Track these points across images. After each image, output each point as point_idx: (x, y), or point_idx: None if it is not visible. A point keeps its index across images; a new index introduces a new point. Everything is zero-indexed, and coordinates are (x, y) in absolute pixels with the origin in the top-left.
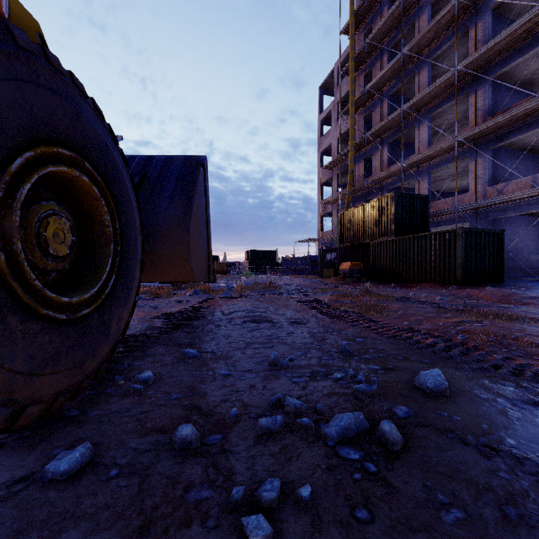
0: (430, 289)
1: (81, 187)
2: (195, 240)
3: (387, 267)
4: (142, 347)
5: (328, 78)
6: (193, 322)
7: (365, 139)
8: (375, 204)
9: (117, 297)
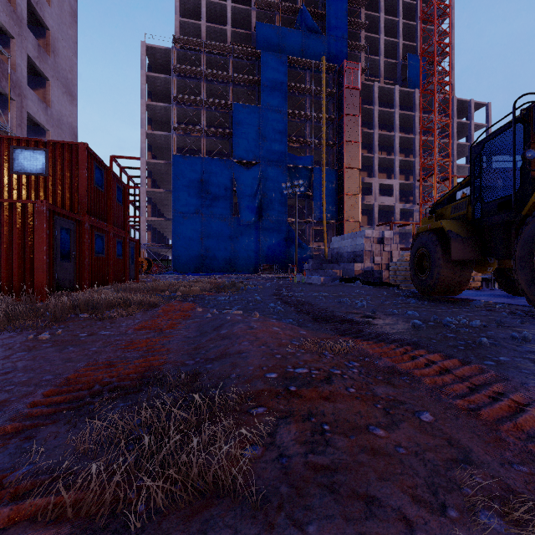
0: None
1: None
2: None
3: None
4: None
5: None
6: None
7: None
8: None
9: None
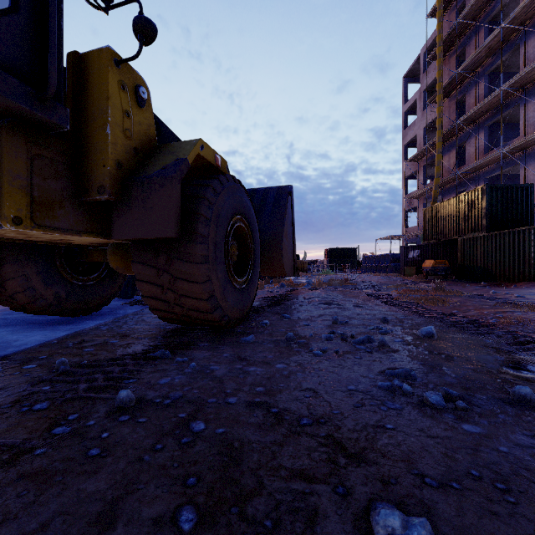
0: (525, 288)
1: (240, 229)
2: (286, 247)
3: (478, 265)
4: (258, 312)
5: (414, 65)
6: (285, 302)
7: (455, 126)
8: (463, 198)
9: (252, 281)
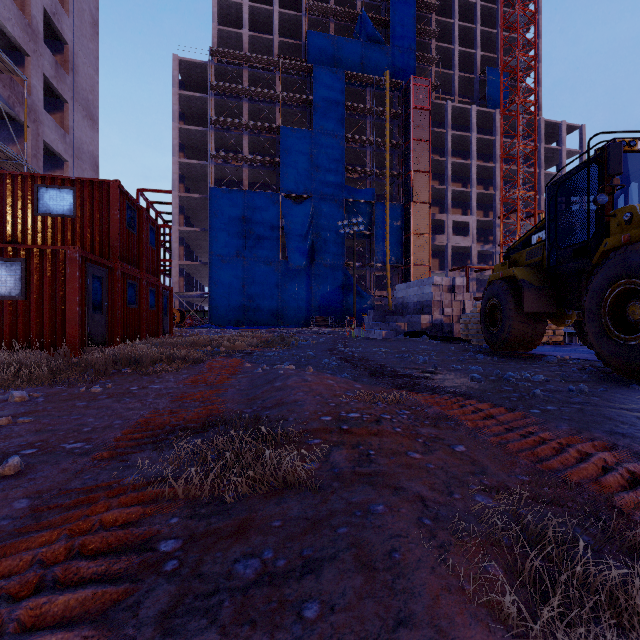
0: None
1: None
2: None
3: None
4: None
5: None
6: None
7: None
8: None
9: None
